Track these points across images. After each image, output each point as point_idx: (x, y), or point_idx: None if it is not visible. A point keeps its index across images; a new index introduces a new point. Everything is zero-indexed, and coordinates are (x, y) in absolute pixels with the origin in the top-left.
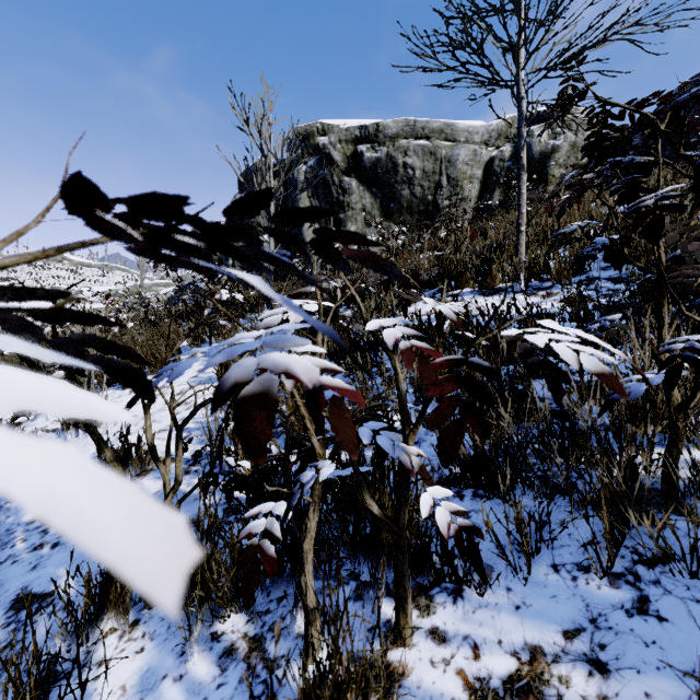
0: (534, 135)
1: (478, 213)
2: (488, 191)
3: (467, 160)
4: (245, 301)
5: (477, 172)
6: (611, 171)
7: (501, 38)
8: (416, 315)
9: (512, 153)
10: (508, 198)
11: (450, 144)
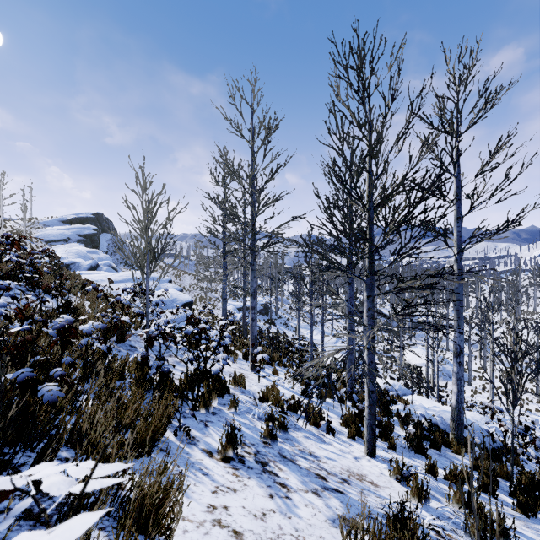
0: None
1: None
2: None
3: None
4: None
5: None
6: None
7: None
8: None
9: None
10: None
11: None
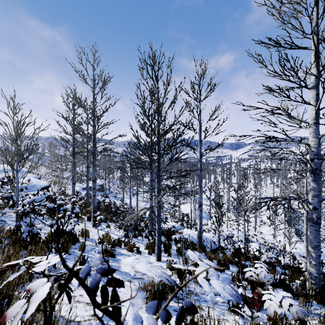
0: None
1: None
2: None
3: None
4: None
5: None
6: None
7: None
8: None
9: None
10: None
11: None
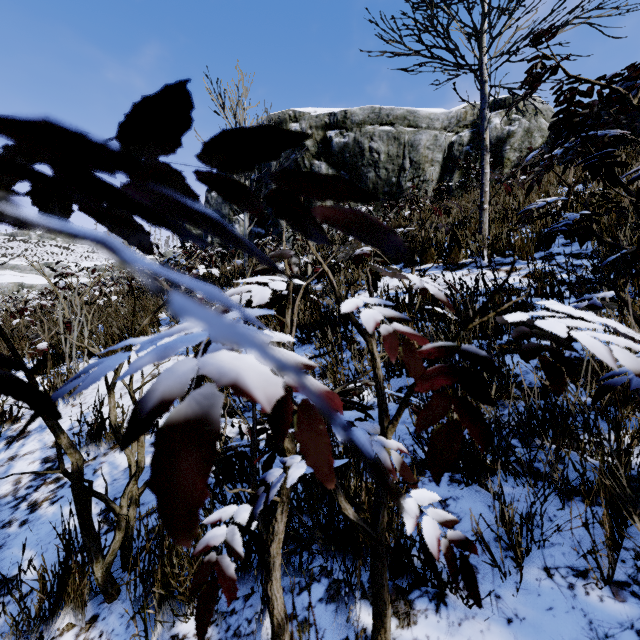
0: (490, 121)
1: (439, 194)
2: (448, 174)
3: (428, 144)
4: (222, 275)
5: (438, 156)
6: (563, 154)
7: (465, 24)
8: (384, 290)
9: (470, 138)
10: (466, 180)
11: (412, 130)
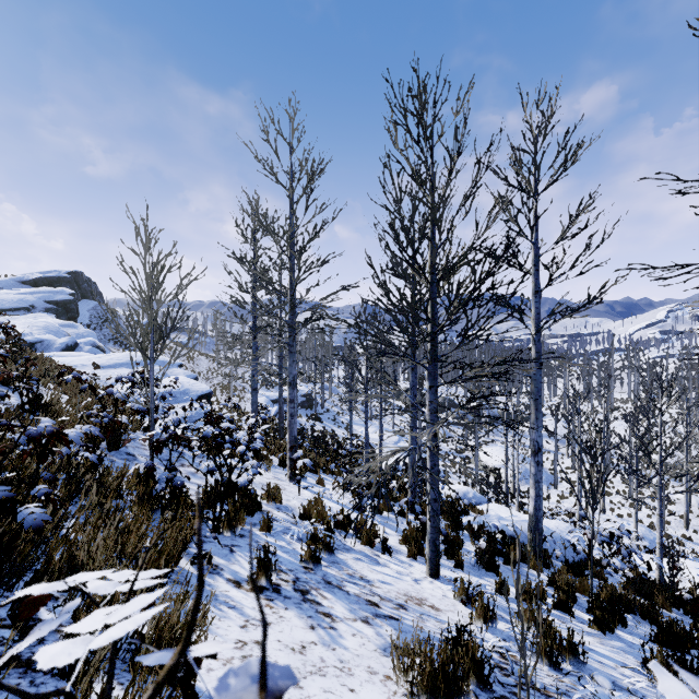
0: None
1: None
2: None
3: None
4: None
5: None
6: None
7: None
8: None
9: None
10: None
11: None
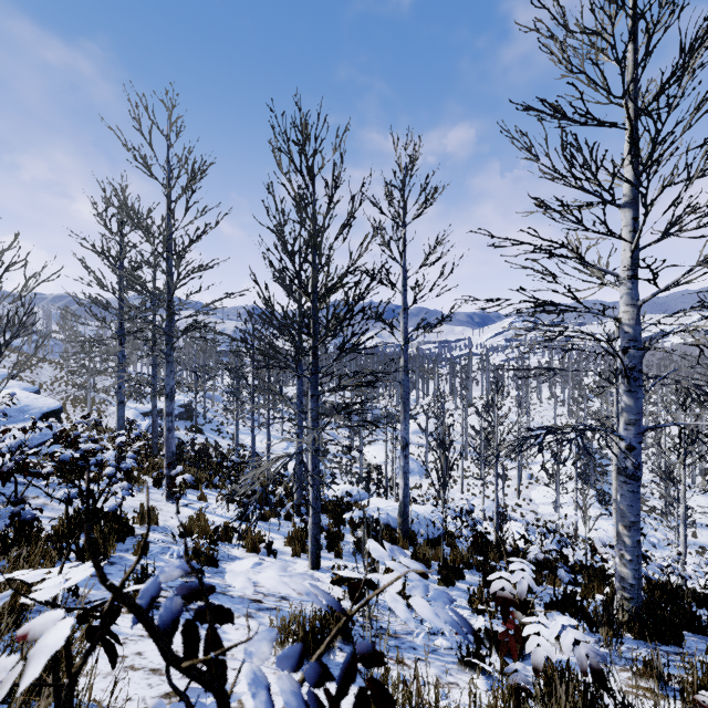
0: None
1: None
2: None
3: None
4: None
5: None
6: None
7: None
8: None
9: None
10: None
11: None
